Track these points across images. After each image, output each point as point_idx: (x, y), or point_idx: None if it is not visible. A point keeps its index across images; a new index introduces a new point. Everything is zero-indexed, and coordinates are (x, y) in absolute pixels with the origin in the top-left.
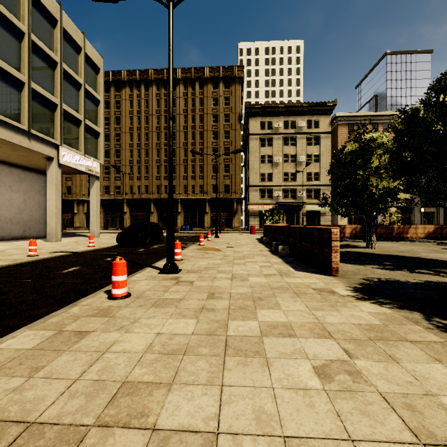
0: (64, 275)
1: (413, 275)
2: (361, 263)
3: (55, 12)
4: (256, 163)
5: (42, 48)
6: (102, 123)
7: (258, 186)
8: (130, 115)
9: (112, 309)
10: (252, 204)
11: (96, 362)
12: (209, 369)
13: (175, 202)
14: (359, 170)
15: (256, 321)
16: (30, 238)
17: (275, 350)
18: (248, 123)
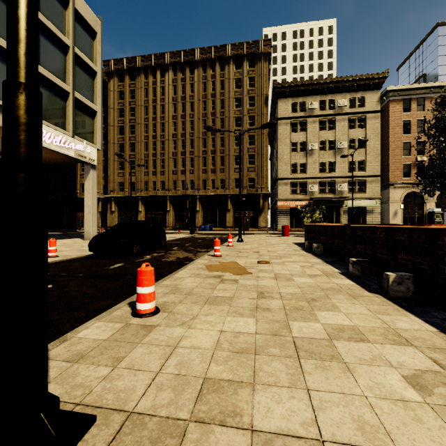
0: None
1: None
2: None
3: None
4: (286, 152)
5: None
6: (99, 100)
7: (288, 179)
8: (146, 105)
9: None
10: (281, 200)
11: None
12: None
13: (193, 198)
14: None
15: None
16: None
17: None
18: (277, 105)
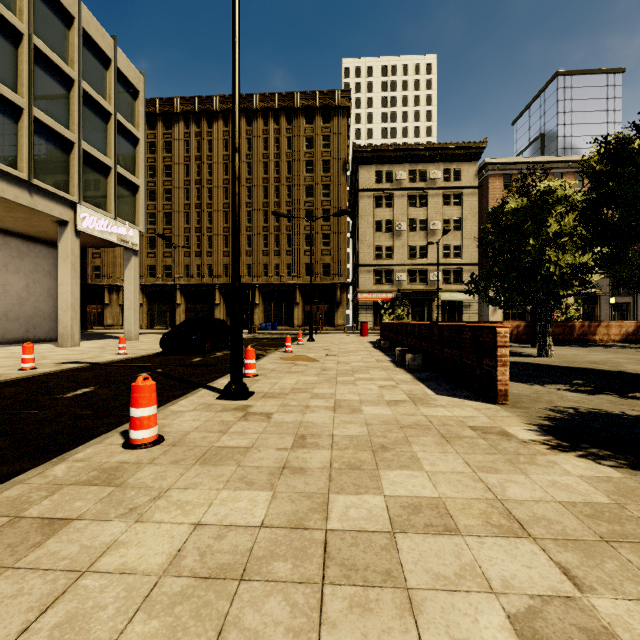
0: (65, 402)
1: (629, 403)
2: (538, 382)
3: (70, 5)
4: (369, 232)
5: (51, 58)
6: (142, 172)
7: (371, 266)
8: (186, 163)
9: (124, 469)
10: (363, 291)
11: (58, 602)
12: (291, 623)
13: (251, 288)
14: (528, 237)
15: (381, 496)
16: (35, 341)
17: (423, 568)
18: (358, 173)
